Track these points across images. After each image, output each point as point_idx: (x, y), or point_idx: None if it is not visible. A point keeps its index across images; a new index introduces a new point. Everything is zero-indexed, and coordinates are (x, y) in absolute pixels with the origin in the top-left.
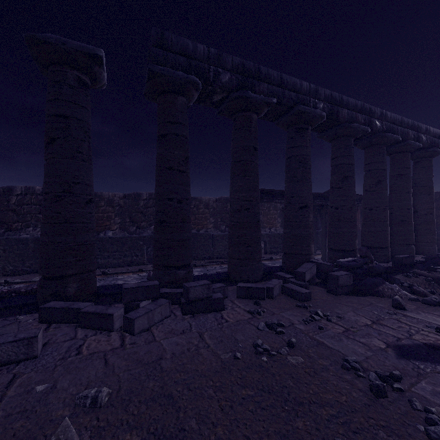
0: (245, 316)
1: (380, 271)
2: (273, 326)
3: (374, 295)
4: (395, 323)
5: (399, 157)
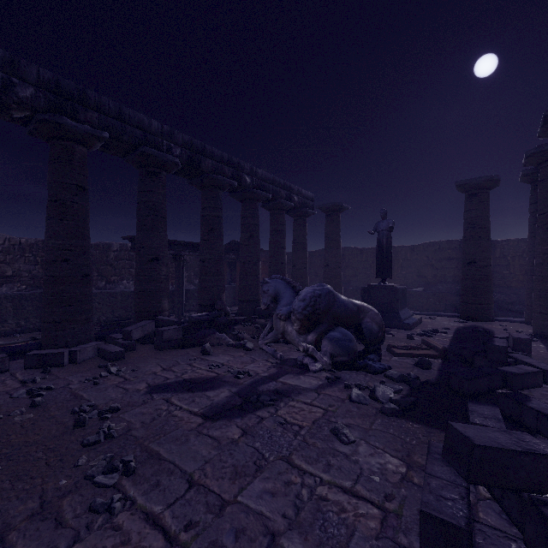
0: (11, 387)
1: (223, 323)
2: (34, 390)
3: (200, 345)
4: (184, 367)
5: (275, 213)
